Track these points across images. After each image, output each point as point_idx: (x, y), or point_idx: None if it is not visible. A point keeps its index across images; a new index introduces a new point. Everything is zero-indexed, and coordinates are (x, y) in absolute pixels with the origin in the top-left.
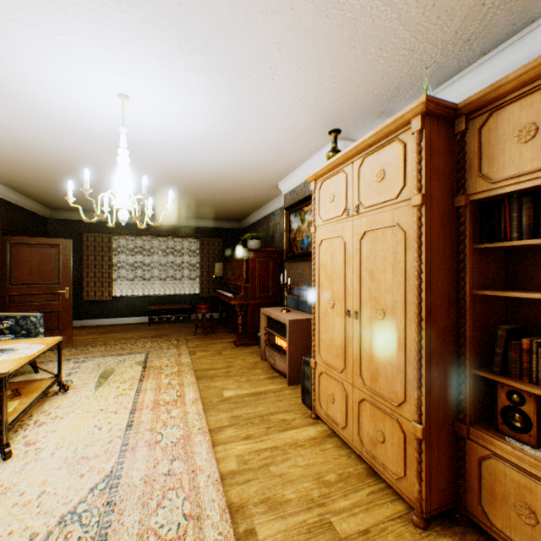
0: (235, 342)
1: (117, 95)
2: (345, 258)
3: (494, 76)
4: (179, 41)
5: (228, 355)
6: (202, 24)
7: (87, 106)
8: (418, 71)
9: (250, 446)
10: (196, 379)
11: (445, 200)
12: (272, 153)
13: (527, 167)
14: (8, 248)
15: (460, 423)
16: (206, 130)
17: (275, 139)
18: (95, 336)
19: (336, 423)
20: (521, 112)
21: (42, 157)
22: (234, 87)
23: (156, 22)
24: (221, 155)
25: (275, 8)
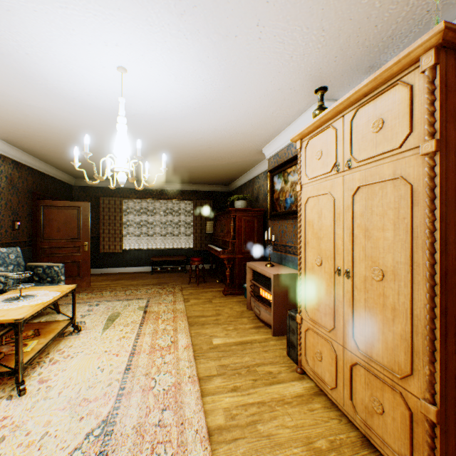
0: (223, 292)
1: (116, 69)
2: (334, 215)
3: None
4: (168, 3)
5: (217, 303)
6: None
7: (92, 82)
8: (418, 13)
9: (237, 399)
10: (188, 325)
11: None
12: (257, 118)
13: None
14: (41, 209)
15: None
16: (197, 99)
17: (260, 104)
18: (108, 282)
19: (324, 383)
20: None
21: (63, 133)
22: (222, 50)
23: None
24: (210, 123)
25: None
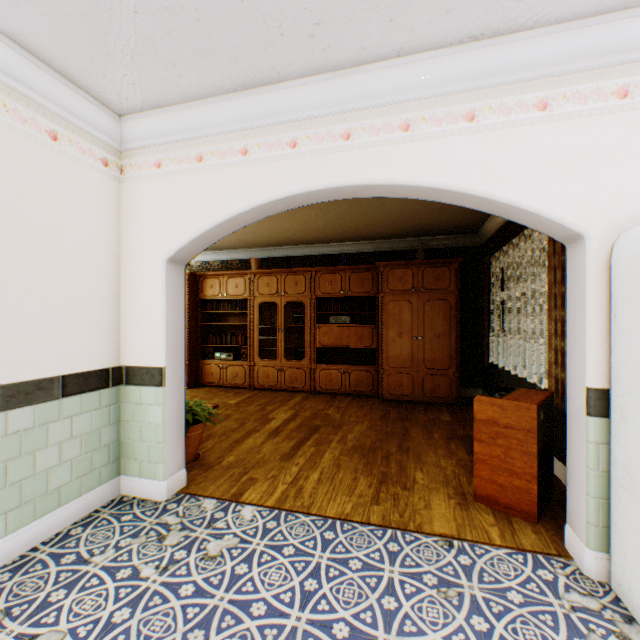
0: None
1: None
2: None
3: (208, 258)
4: None
5: None
6: None
7: None
8: None
9: None
10: None
11: (195, 298)
12: None
13: (212, 295)
14: None
15: (198, 360)
16: None
17: None
18: None
19: None
20: (211, 281)
21: None
22: None
23: None
24: None
25: None
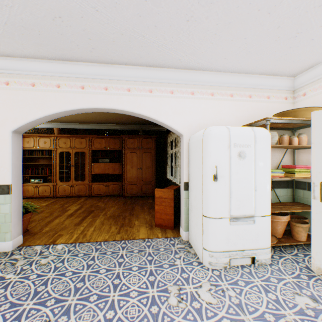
0: None
1: None
2: None
3: None
4: None
5: None
6: None
7: None
8: None
9: None
10: None
11: None
12: None
13: (28, 147)
14: None
15: None
16: None
17: None
18: None
19: None
20: (28, 139)
21: None
22: None
23: None
24: None
25: None
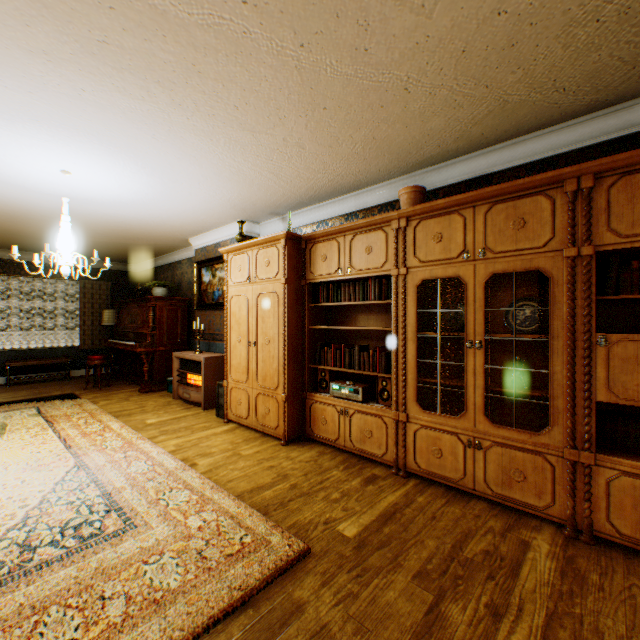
0: (142, 390)
1: (60, 170)
2: (248, 309)
3: (326, 214)
4: (138, 163)
5: (138, 400)
6: (159, 161)
7: (19, 169)
8: (290, 201)
9: (183, 440)
10: (113, 417)
11: (298, 281)
12: (189, 220)
13: (324, 272)
14: None
15: (304, 392)
16: (134, 199)
17: (194, 213)
18: None
19: (243, 417)
20: (323, 248)
21: None
22: (170, 185)
23: (126, 154)
24: (140, 214)
25: (208, 167)
